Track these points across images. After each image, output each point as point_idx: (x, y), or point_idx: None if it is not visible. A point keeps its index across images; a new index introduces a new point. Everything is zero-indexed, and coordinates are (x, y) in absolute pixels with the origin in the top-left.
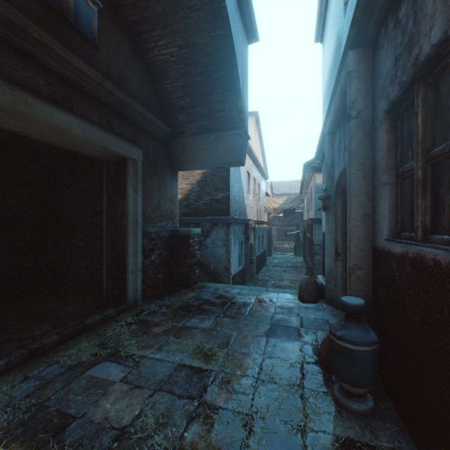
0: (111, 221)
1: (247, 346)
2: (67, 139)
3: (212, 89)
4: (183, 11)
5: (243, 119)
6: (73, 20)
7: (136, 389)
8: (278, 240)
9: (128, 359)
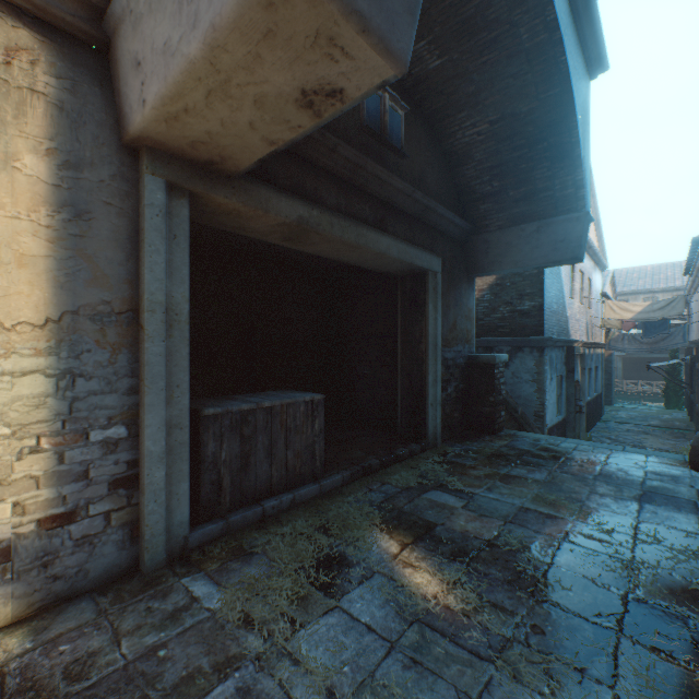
0: (406, 345)
1: (610, 507)
2: (378, 261)
3: (534, 164)
4: (502, 82)
5: (583, 196)
6: (388, 138)
7: (482, 517)
8: (624, 377)
9: (458, 493)
